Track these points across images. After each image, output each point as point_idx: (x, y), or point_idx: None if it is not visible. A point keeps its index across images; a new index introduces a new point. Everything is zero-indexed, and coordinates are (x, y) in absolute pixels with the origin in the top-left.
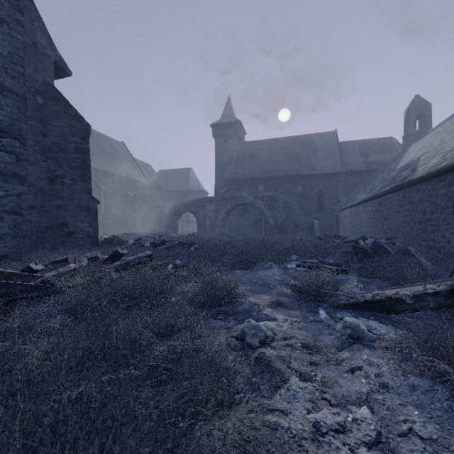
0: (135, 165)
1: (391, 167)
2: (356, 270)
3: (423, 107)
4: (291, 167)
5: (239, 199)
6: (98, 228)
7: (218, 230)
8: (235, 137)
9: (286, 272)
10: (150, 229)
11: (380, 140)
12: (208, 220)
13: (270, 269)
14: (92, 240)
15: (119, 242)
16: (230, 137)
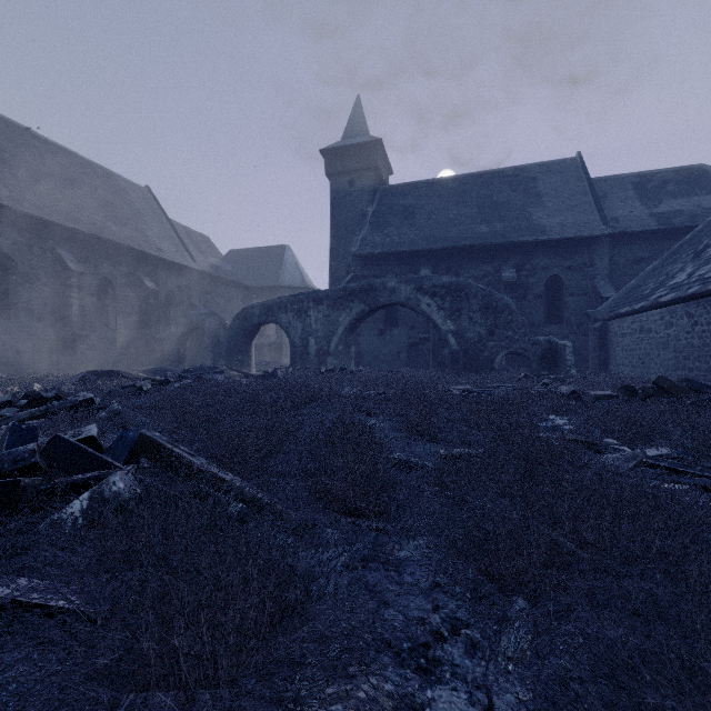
0: (170, 232)
1: None
2: None
3: None
4: (489, 228)
5: (380, 294)
6: None
7: (333, 362)
8: (370, 175)
9: None
10: (198, 360)
11: (678, 171)
12: (312, 342)
13: None
14: None
15: None
16: (360, 174)
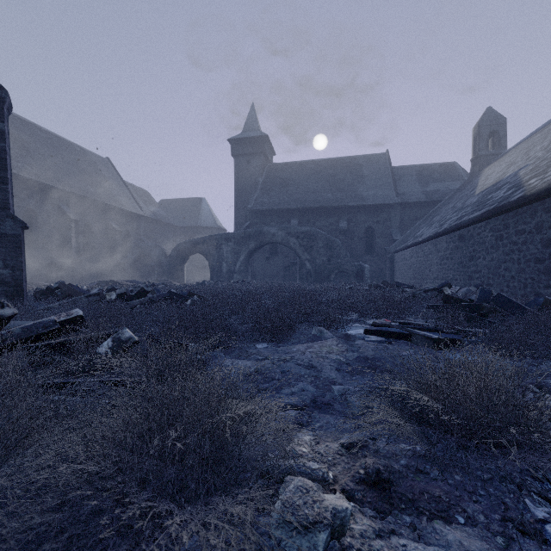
0: (125, 190)
1: (463, 195)
2: (487, 342)
3: (497, 122)
4: (332, 196)
5: (266, 236)
6: (22, 269)
7: (237, 277)
8: (260, 157)
9: (352, 347)
10: (145, 276)
11: (441, 165)
12: (224, 265)
13: (321, 341)
14: (10, 290)
15: (66, 294)
16: (254, 156)
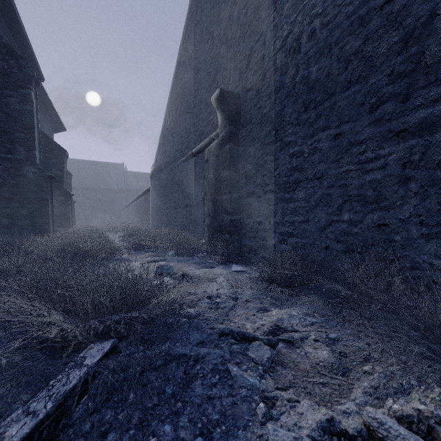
0: None
1: None
2: None
3: None
4: (94, 182)
5: None
6: None
7: None
8: None
9: None
10: None
11: (146, 174)
12: None
13: None
14: None
15: None
16: None
